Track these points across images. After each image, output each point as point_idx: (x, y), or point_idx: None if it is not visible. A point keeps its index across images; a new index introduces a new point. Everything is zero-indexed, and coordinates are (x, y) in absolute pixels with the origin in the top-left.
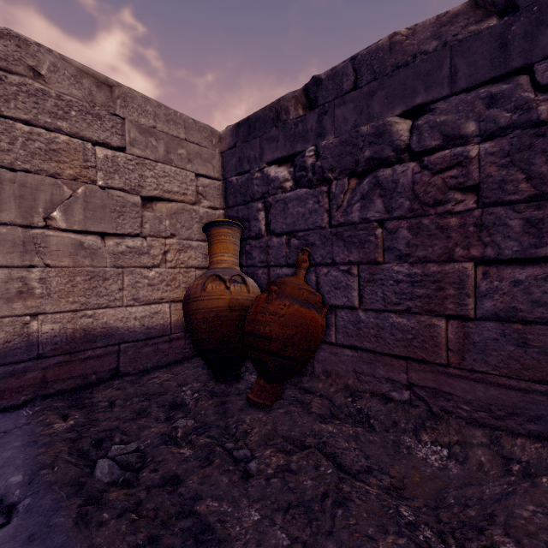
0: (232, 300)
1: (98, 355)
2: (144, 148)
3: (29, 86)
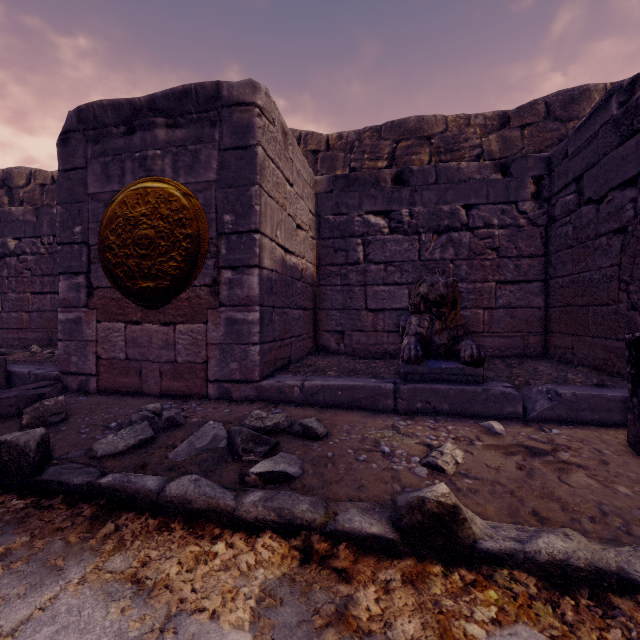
0: None
1: None
2: None
3: None
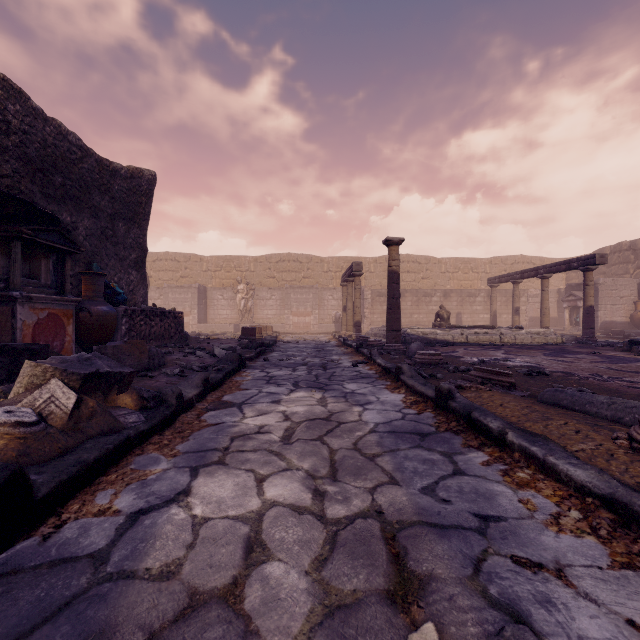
0: None
1: (613, 325)
2: (620, 288)
3: (605, 285)
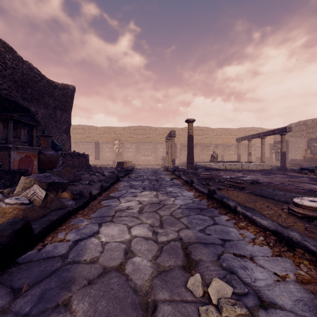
0: (310, 156)
1: (295, 161)
2: (298, 143)
3: (291, 141)
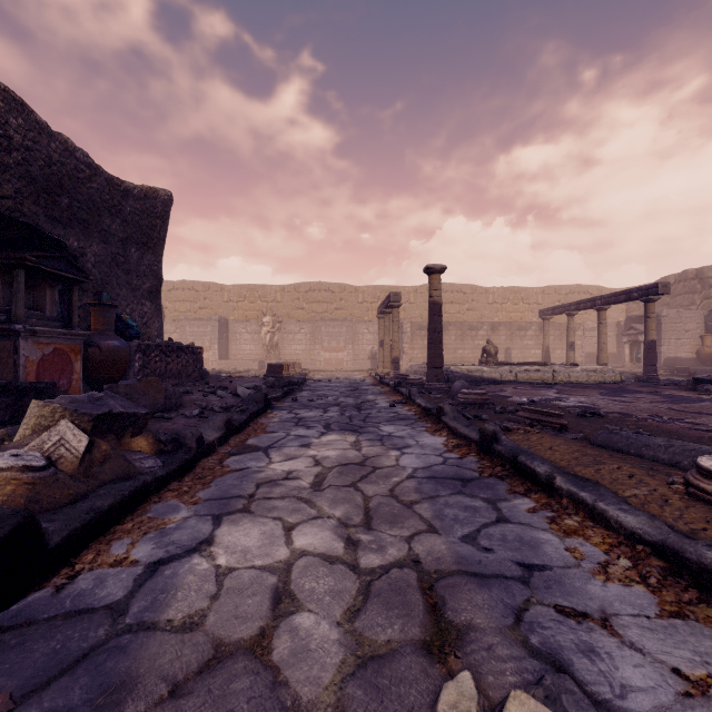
0: (711, 351)
1: (677, 361)
2: (685, 321)
3: (669, 317)
